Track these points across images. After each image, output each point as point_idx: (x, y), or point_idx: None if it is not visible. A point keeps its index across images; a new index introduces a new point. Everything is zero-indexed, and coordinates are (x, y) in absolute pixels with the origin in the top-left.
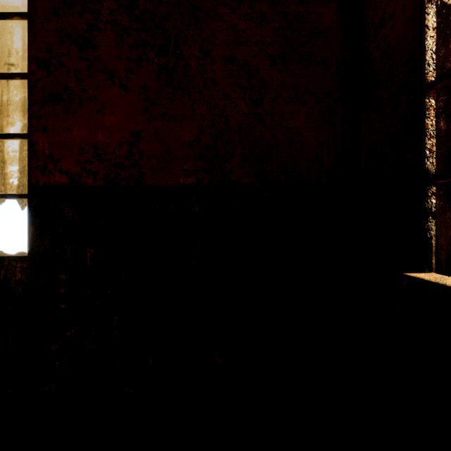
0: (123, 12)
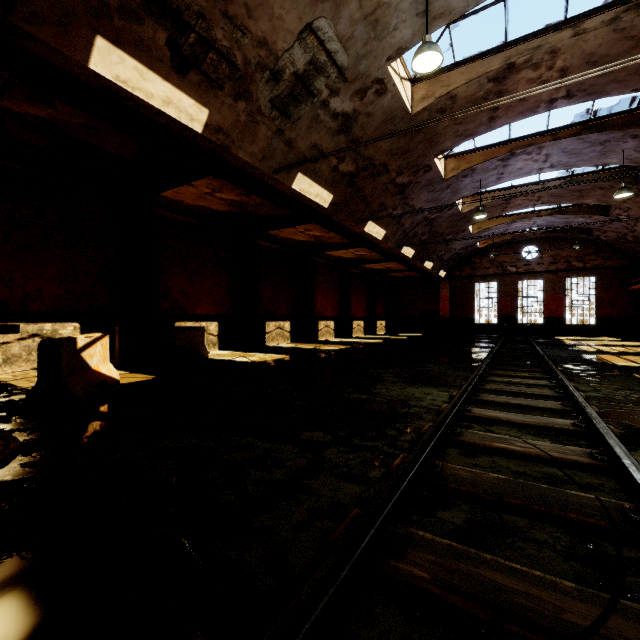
0: (607, 301)
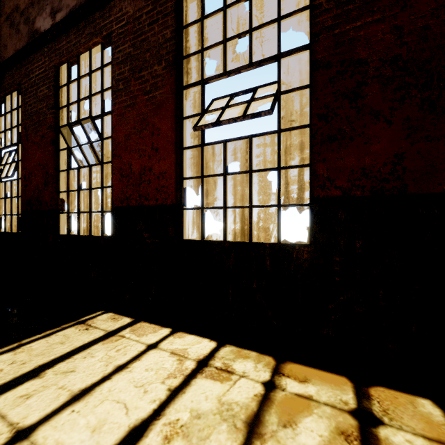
0: (387, 66)
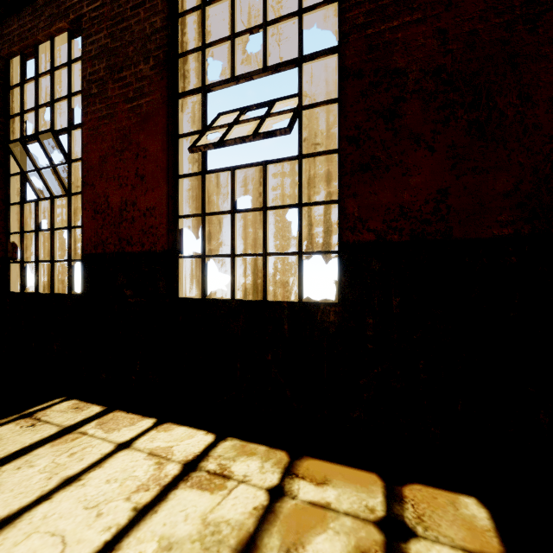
0: (429, 79)
